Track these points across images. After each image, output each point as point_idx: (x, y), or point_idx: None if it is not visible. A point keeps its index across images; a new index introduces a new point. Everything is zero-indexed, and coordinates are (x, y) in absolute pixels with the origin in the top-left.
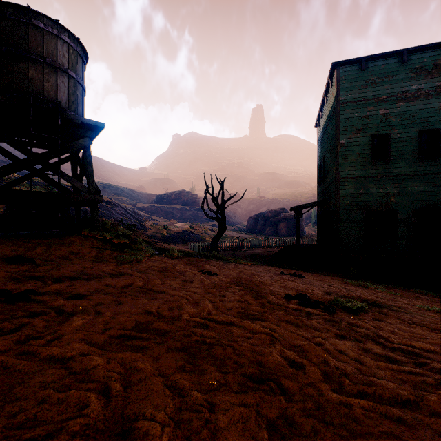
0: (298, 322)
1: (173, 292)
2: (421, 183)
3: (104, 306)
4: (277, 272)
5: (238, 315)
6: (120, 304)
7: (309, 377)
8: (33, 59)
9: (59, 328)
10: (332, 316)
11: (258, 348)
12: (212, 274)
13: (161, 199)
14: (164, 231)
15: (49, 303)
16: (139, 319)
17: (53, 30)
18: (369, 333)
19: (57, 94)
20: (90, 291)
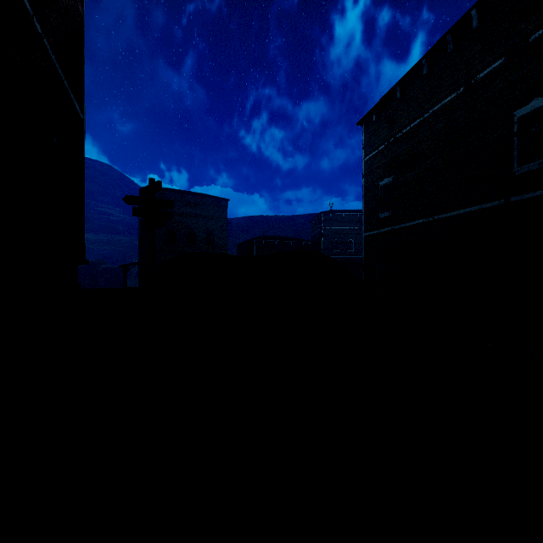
0: None
1: None
2: None
3: None
4: None
5: None
6: None
7: None
8: None
9: None
10: None
11: None
12: None
13: None
14: None
15: None
16: None
17: None
18: None
19: None
20: None
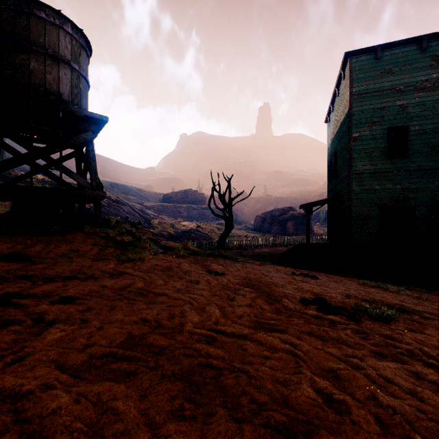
0: (322, 334)
1: (175, 295)
2: None
3: (93, 312)
4: (288, 272)
5: (251, 325)
6: (114, 310)
7: (362, 430)
8: (34, 50)
9: (28, 344)
10: (360, 326)
11: (280, 375)
12: (219, 274)
13: (168, 198)
14: (171, 229)
15: (30, 308)
16: (132, 330)
17: (55, 20)
18: (414, 351)
19: (59, 86)
20: (83, 293)
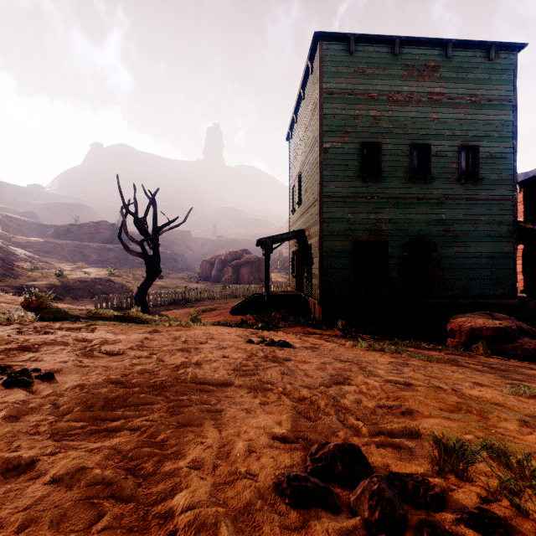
0: None
1: None
2: (413, 209)
3: None
4: (240, 340)
5: None
6: None
7: None
8: None
9: None
10: None
11: None
12: (23, 382)
13: (64, 232)
14: (55, 278)
15: None
16: None
17: None
18: None
19: None
20: None
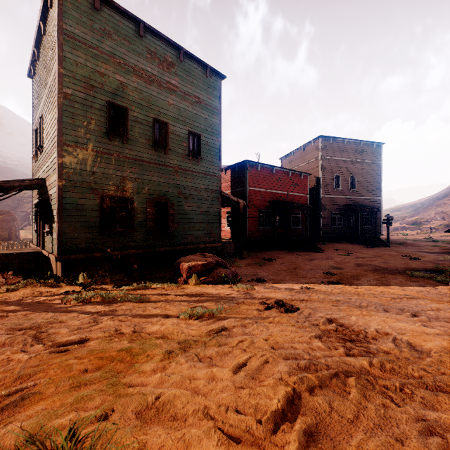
0: None
1: None
2: (155, 173)
3: None
4: None
5: None
6: None
7: None
8: None
9: None
10: None
11: None
12: None
13: None
14: None
15: None
16: None
17: None
18: None
19: None
20: None
